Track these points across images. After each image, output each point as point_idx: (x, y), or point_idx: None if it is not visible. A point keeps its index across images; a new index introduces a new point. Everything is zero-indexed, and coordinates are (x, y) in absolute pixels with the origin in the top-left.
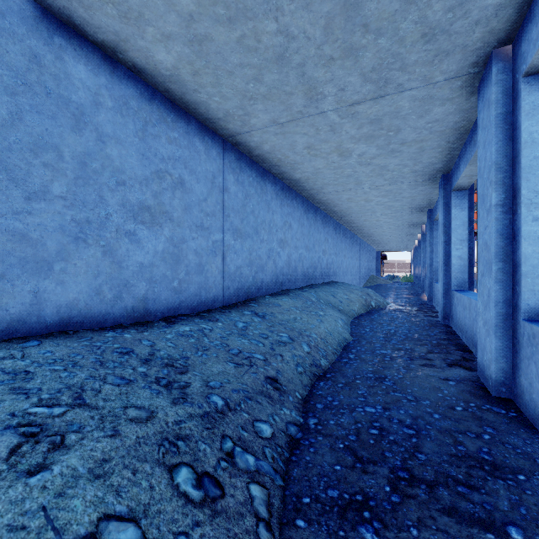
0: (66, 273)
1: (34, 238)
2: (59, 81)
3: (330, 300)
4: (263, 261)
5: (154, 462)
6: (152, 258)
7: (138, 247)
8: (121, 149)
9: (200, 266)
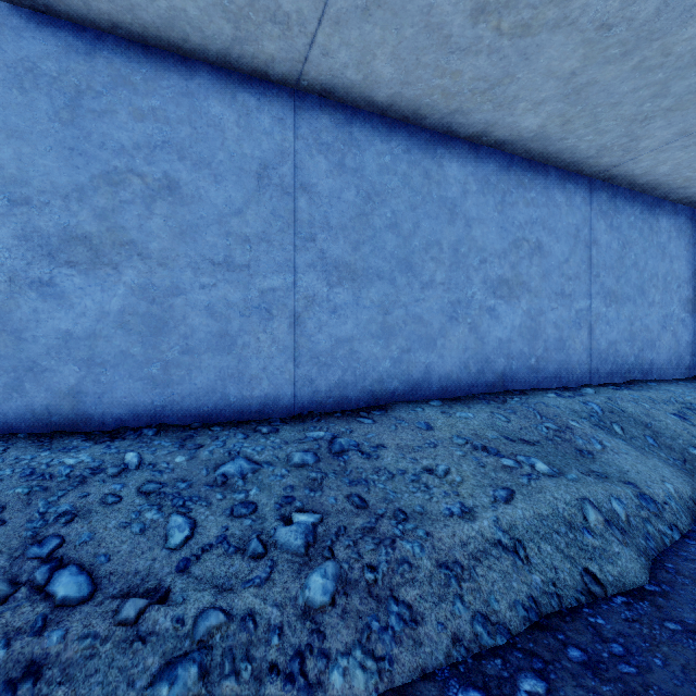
0: None
1: None
2: None
3: (658, 425)
4: (431, 327)
5: None
6: (96, 323)
7: (61, 305)
8: (22, 146)
9: (225, 338)
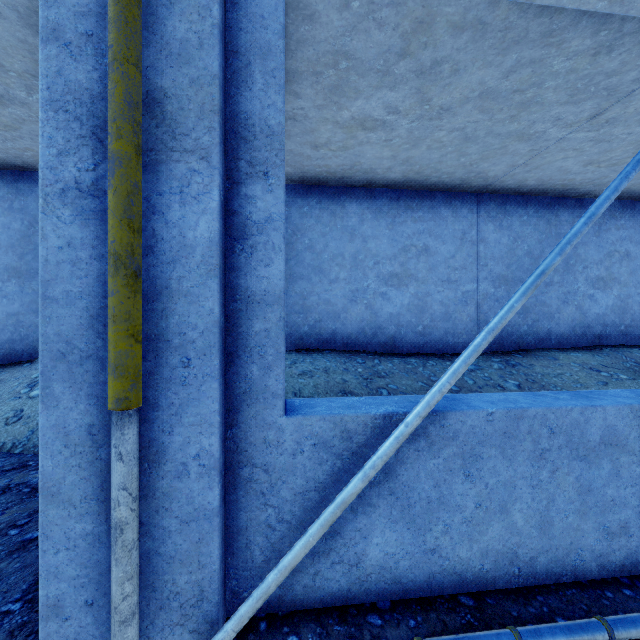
0: (346, 319)
1: (333, 302)
2: (343, 219)
3: None
4: (550, 308)
5: (335, 395)
6: (399, 309)
7: (388, 302)
8: (377, 241)
9: (447, 315)
